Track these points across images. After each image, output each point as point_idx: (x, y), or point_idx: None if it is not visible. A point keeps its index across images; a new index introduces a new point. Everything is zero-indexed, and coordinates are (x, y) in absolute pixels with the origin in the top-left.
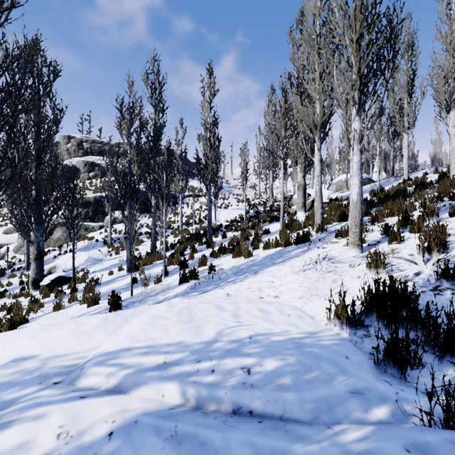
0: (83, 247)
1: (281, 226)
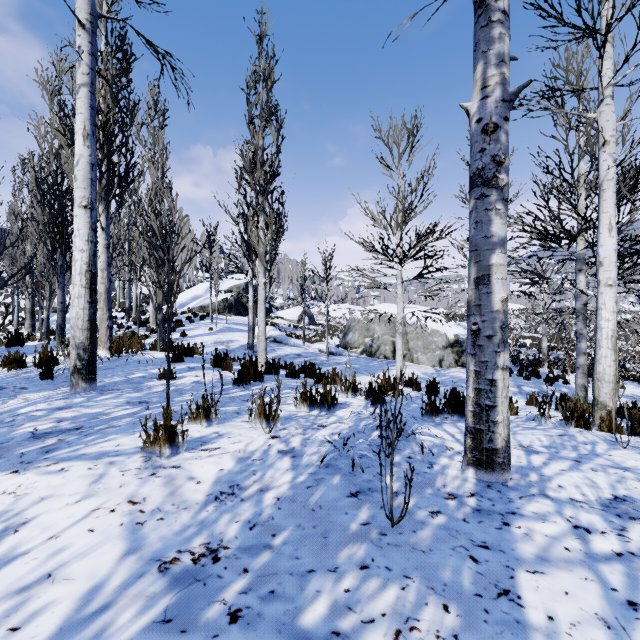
0: None
1: None
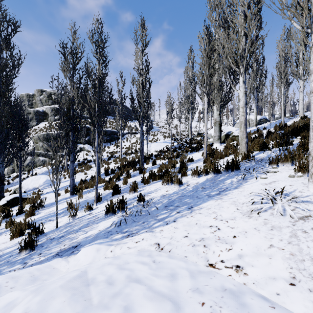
0: (46, 171)
1: (204, 155)
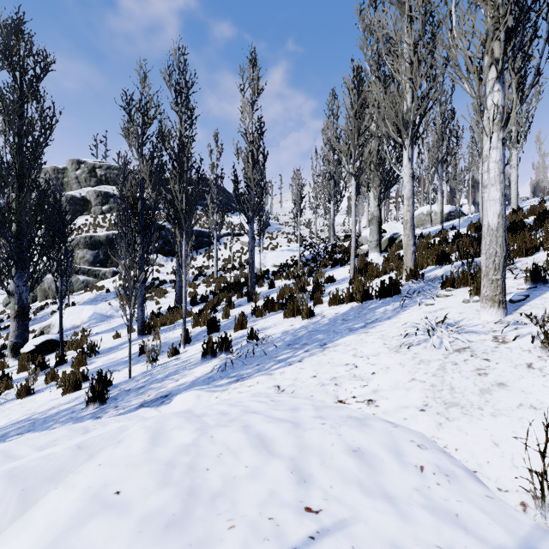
0: (90, 299)
1: (351, 271)
